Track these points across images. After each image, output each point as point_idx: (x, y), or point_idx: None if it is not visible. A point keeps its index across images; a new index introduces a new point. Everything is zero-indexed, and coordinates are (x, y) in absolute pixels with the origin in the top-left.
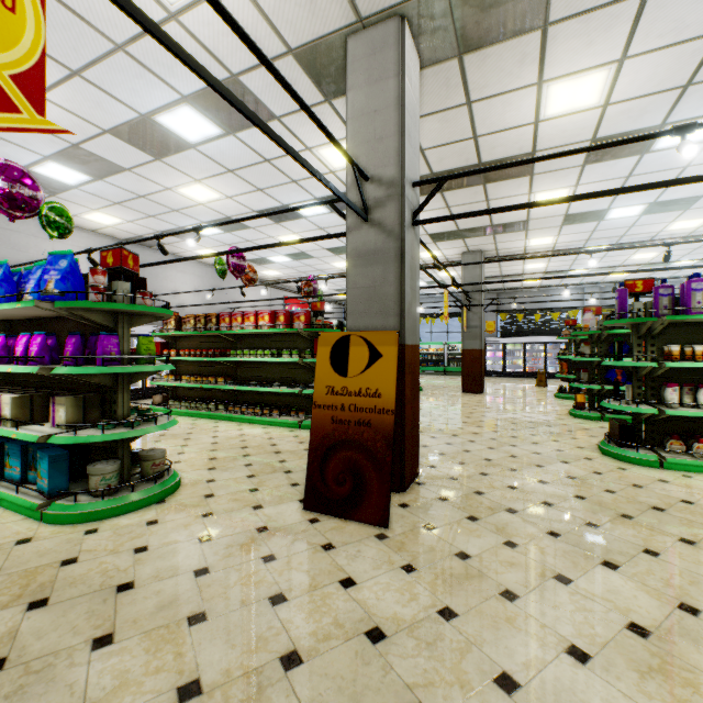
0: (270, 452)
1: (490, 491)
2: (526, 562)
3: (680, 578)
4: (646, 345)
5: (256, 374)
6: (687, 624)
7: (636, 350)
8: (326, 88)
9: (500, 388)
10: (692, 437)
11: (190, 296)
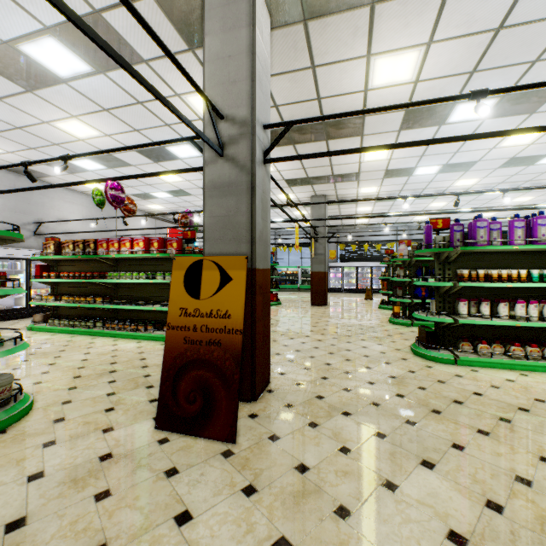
0: (138, 366)
1: (329, 395)
2: (358, 470)
3: (483, 472)
4: (444, 269)
5: (133, 293)
6: (495, 525)
7: (438, 273)
8: (189, 36)
9: (339, 301)
10: (476, 339)
11: (78, 224)
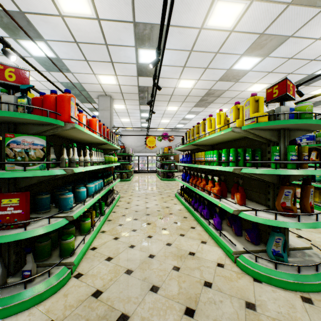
0: None
1: None
2: None
3: None
4: None
5: None
6: None
7: None
8: None
9: None
10: None
11: None
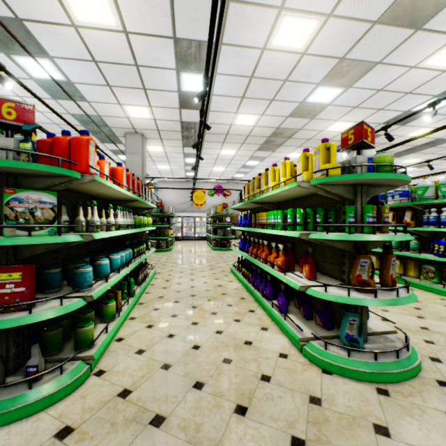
0: None
1: None
2: None
3: None
4: None
5: None
6: None
7: None
8: None
9: None
10: None
11: None
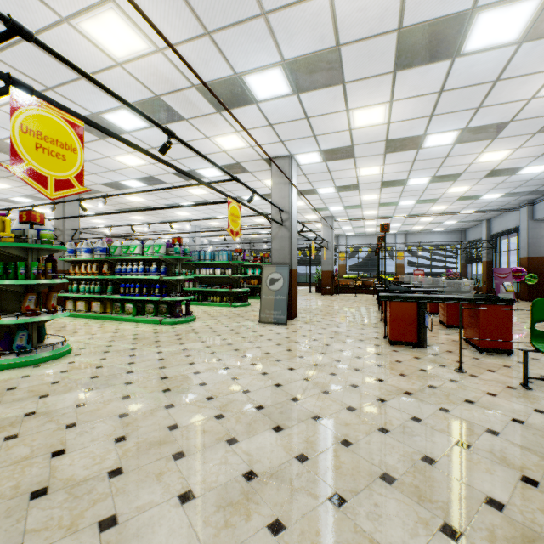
0: None
1: None
2: None
3: None
4: None
5: None
6: None
7: None
8: None
9: None
10: None
11: None
